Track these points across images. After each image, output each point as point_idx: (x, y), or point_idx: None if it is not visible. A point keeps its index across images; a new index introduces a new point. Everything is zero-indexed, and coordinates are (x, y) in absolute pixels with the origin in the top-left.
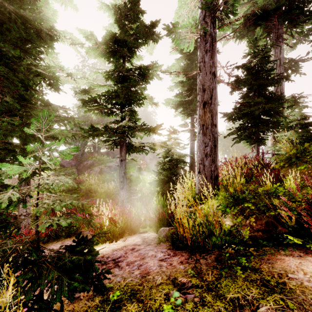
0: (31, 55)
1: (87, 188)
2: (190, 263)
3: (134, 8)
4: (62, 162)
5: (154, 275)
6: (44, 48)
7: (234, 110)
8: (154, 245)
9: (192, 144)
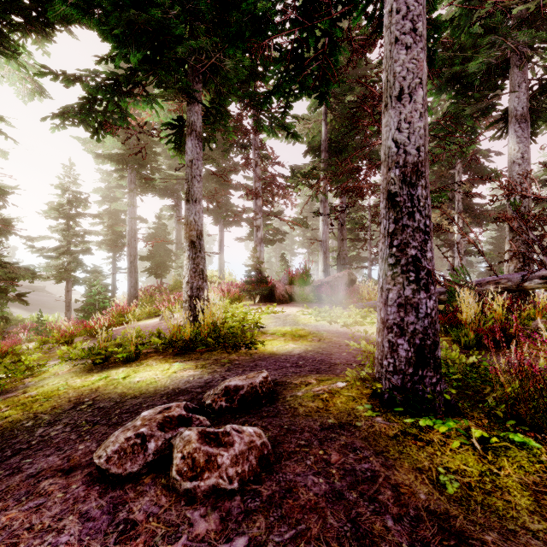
0: None
1: None
2: None
3: (87, 200)
4: None
5: None
6: None
7: (147, 255)
8: None
9: (115, 274)
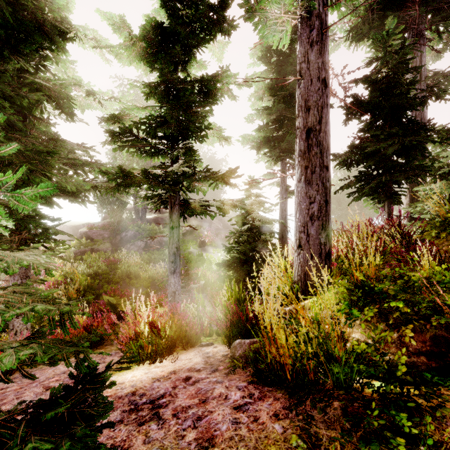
0: (27, 58)
1: (123, 271)
2: (293, 418)
3: None
4: (89, 233)
5: (224, 447)
6: (52, 54)
7: (350, 149)
8: (224, 372)
9: (283, 203)
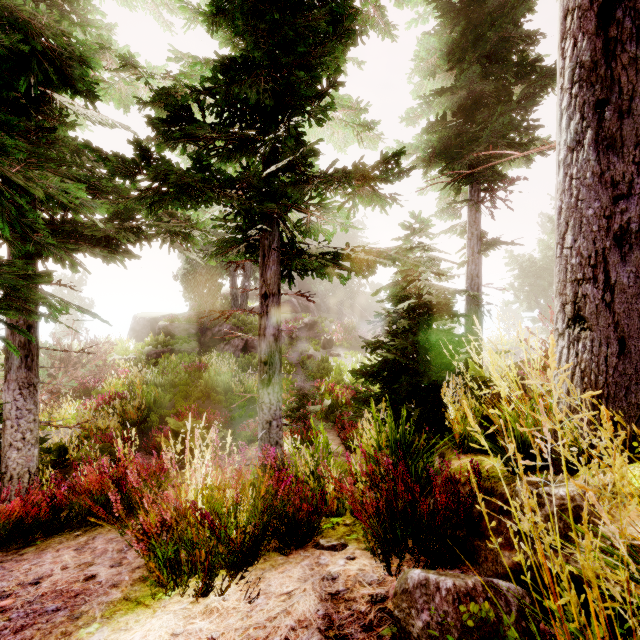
0: None
1: (208, 382)
2: None
3: None
4: (170, 327)
5: None
6: (74, 10)
7: None
8: None
9: (475, 263)
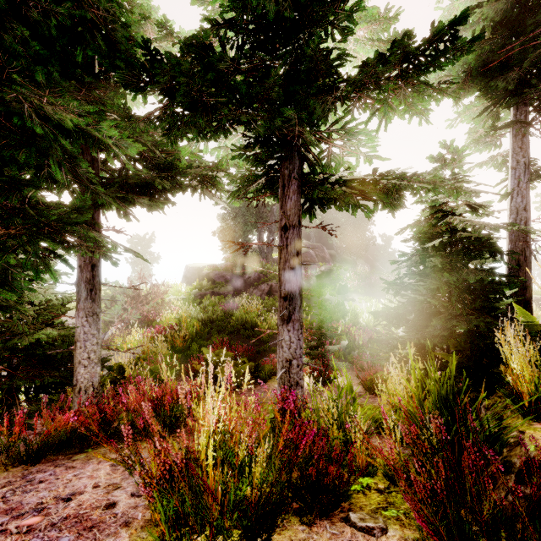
0: None
1: (238, 319)
2: None
3: None
4: (211, 274)
5: None
6: None
7: None
8: None
9: (521, 195)
